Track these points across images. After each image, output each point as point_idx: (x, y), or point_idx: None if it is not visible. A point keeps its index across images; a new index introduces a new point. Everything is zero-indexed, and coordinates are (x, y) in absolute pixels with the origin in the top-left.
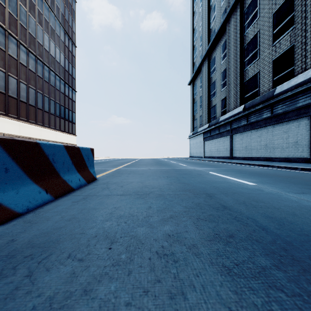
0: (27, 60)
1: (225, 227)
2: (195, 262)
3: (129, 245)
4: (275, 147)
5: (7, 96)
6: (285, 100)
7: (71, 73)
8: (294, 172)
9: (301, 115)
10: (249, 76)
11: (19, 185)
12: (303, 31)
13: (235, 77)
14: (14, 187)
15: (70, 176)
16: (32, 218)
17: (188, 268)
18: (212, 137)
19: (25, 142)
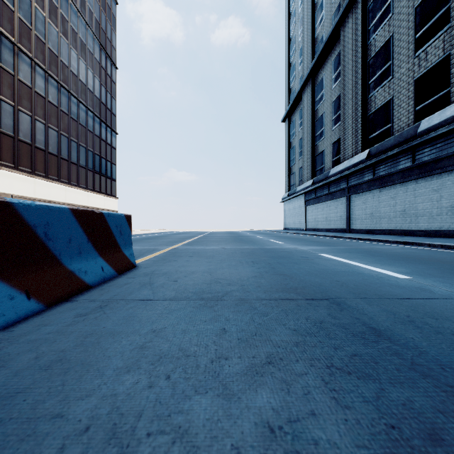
0: (46, 88)
1: (404, 397)
2: None
3: None
4: (419, 214)
5: (17, 140)
6: (435, 140)
7: (110, 107)
8: None
9: None
10: (376, 106)
11: None
12: None
13: (354, 109)
14: None
15: (83, 263)
16: None
17: None
18: (318, 200)
19: None
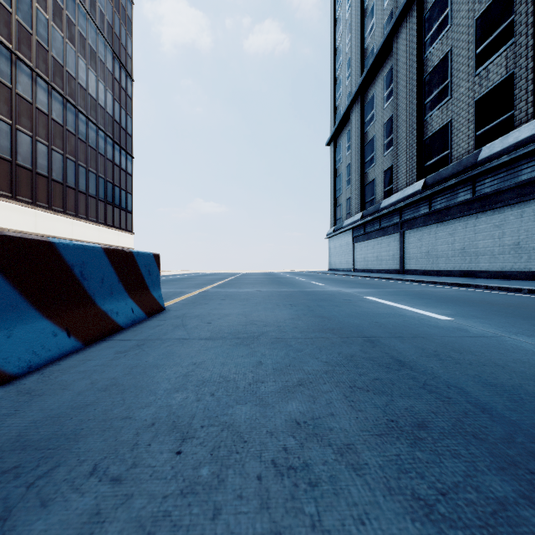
0: (50, 104)
1: (408, 405)
2: (353, 487)
3: (217, 445)
4: (480, 253)
5: (15, 165)
6: (496, 170)
7: (125, 126)
8: (518, 297)
9: (526, 196)
10: (432, 129)
11: (14, 321)
12: (530, 49)
13: (408, 132)
14: (2, 326)
15: (114, 303)
16: (35, 385)
17: (341, 503)
18: (368, 236)
19: (26, 240)
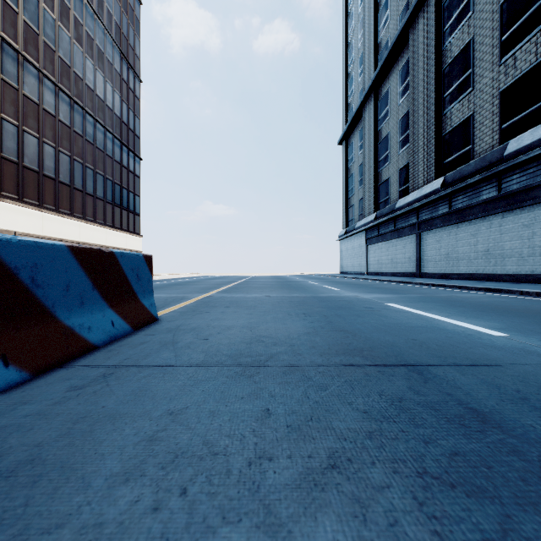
0: (57, 105)
1: None
2: None
3: None
4: (506, 255)
5: (21, 167)
6: (526, 165)
7: (133, 128)
8: None
9: None
10: (452, 124)
11: None
12: None
13: (426, 127)
14: None
15: (86, 316)
16: None
17: None
18: (382, 238)
19: None
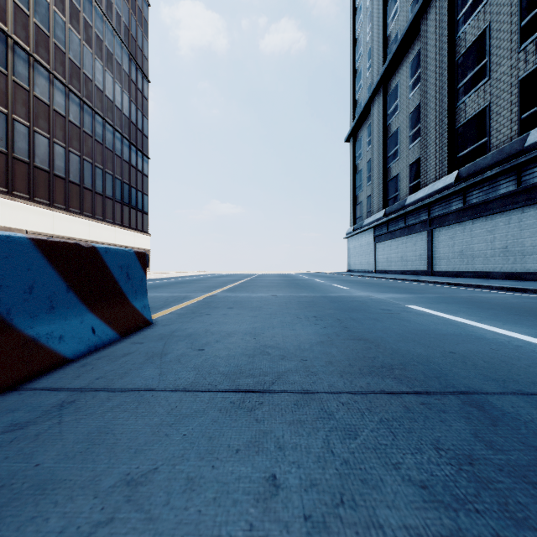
0: (67, 105)
1: None
2: None
3: None
4: (527, 252)
5: (32, 167)
6: None
7: (141, 127)
8: None
9: None
10: (466, 116)
11: None
12: None
13: (438, 120)
14: None
15: (57, 323)
16: None
17: None
18: (392, 235)
19: None
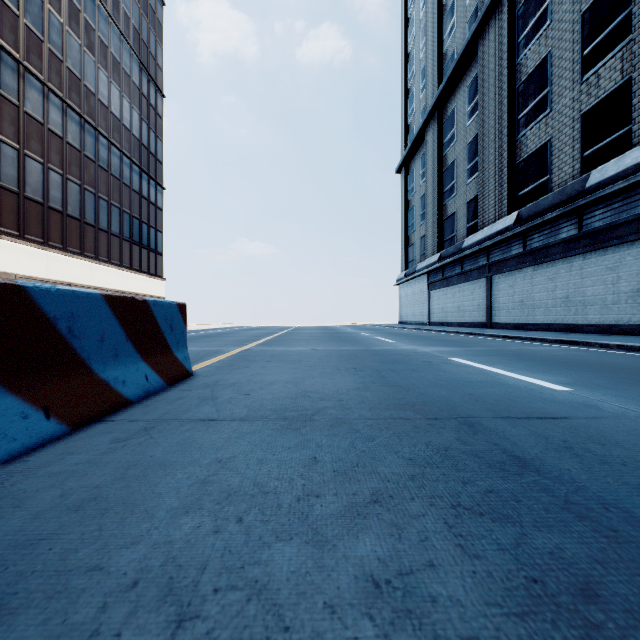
0: (64, 124)
1: (552, 545)
2: None
3: (236, 639)
4: (588, 302)
5: (23, 198)
6: (610, 199)
7: (154, 151)
8: None
9: None
10: (527, 150)
11: None
12: None
13: (497, 154)
14: None
15: (120, 369)
16: None
17: None
18: (447, 282)
19: None
